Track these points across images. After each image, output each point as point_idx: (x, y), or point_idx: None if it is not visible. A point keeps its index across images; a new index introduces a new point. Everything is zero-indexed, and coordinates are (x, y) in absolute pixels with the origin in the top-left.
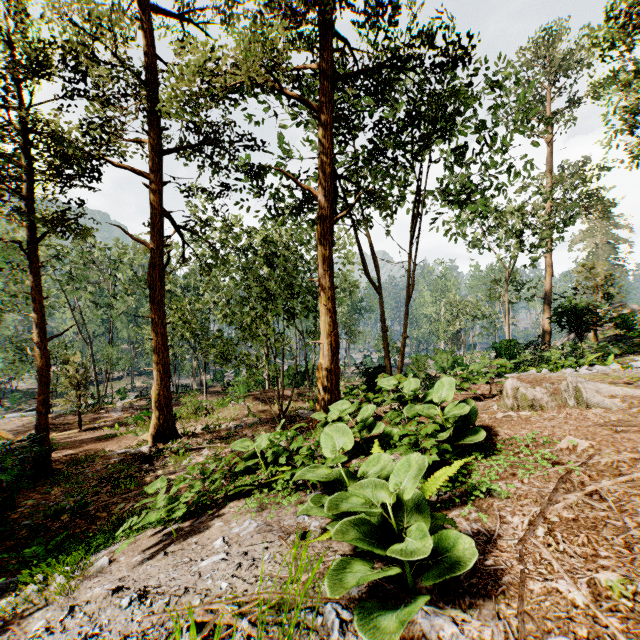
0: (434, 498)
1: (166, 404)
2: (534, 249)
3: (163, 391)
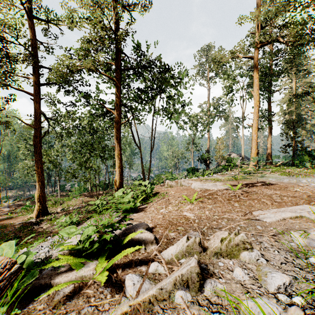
0: (140, 205)
1: (43, 199)
2: (202, 131)
3: (41, 194)
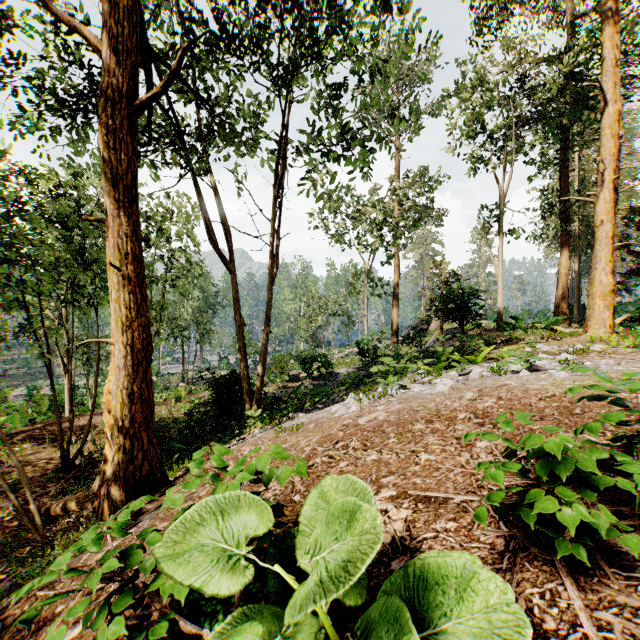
0: None
1: None
2: (390, 246)
3: None
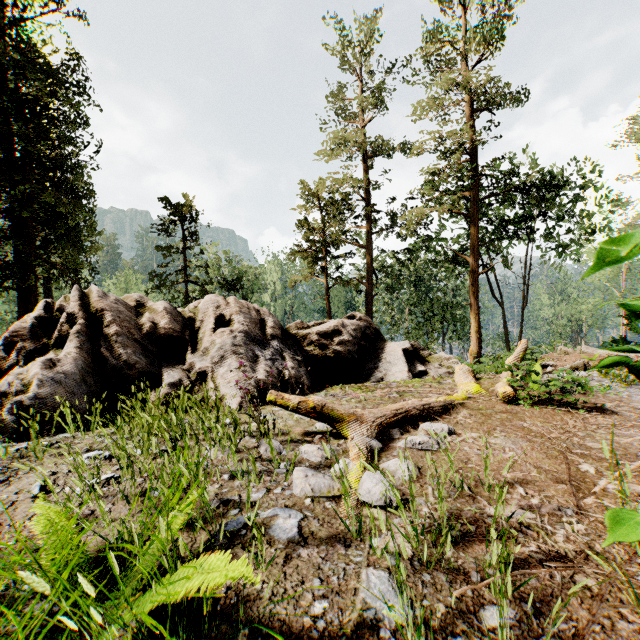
0: None
1: None
2: None
3: None
